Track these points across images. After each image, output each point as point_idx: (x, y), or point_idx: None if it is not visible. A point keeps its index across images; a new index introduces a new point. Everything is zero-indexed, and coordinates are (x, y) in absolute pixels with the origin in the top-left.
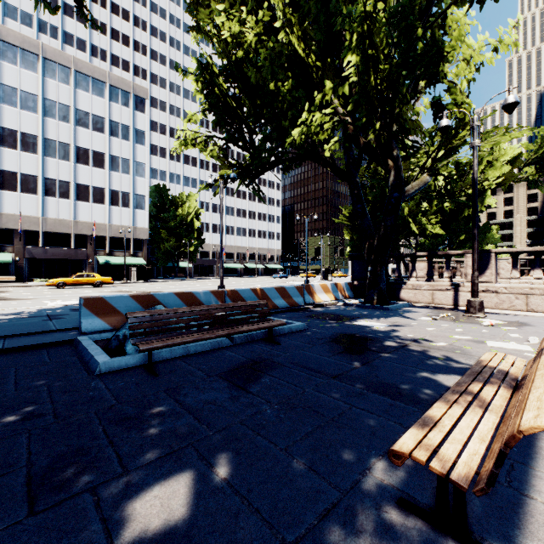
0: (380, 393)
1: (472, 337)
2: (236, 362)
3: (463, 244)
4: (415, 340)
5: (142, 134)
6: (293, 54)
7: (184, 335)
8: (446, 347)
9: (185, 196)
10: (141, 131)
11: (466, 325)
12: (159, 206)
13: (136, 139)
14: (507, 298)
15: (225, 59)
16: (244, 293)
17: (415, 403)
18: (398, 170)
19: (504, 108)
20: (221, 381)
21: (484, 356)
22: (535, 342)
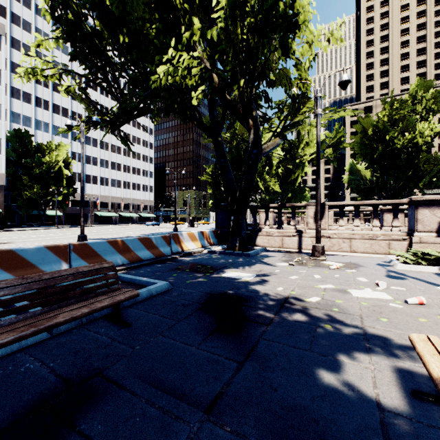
0: None
1: (332, 284)
2: (28, 395)
3: (290, 200)
4: (288, 295)
5: None
6: None
7: None
8: (321, 303)
9: (54, 145)
10: None
11: (319, 270)
12: (21, 152)
13: None
14: (336, 242)
15: None
16: (98, 246)
17: None
18: (257, 129)
19: (340, 84)
20: None
21: (424, 349)
22: (384, 286)
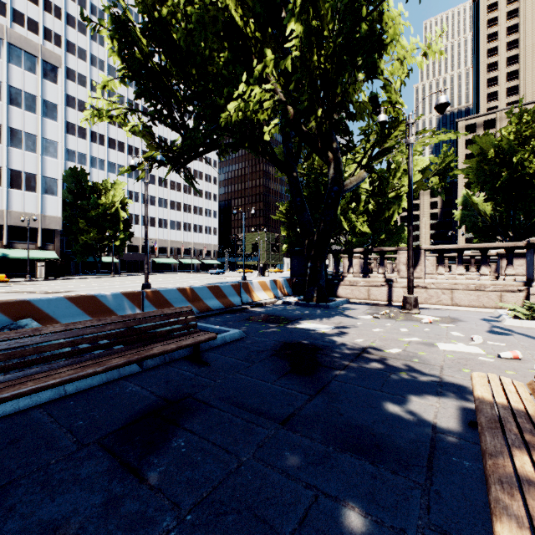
0: (352, 451)
1: (420, 338)
2: (139, 406)
3: (383, 242)
4: (366, 346)
5: (53, 108)
6: (229, 22)
7: (47, 372)
8: (402, 354)
9: (110, 184)
10: (52, 103)
11: (408, 324)
12: (77, 193)
13: (45, 113)
14: (435, 293)
15: (146, 11)
16: (169, 294)
17: (405, 466)
18: (338, 163)
19: (436, 108)
20: (100, 455)
21: (477, 382)
22: (479, 341)
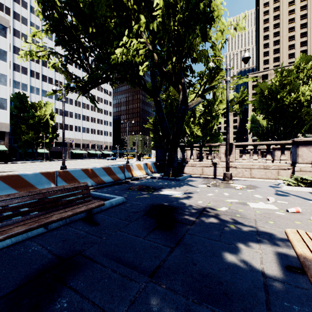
0: (207, 302)
1: (237, 199)
2: (35, 265)
3: (208, 141)
4: (205, 206)
5: (4, 53)
6: None
7: None
8: (228, 211)
9: (43, 103)
10: (3, 50)
11: (228, 190)
12: (20, 109)
13: None
14: (241, 171)
15: None
16: (75, 173)
17: None
18: (184, 92)
19: (243, 60)
20: None
21: (293, 237)
22: (272, 201)
